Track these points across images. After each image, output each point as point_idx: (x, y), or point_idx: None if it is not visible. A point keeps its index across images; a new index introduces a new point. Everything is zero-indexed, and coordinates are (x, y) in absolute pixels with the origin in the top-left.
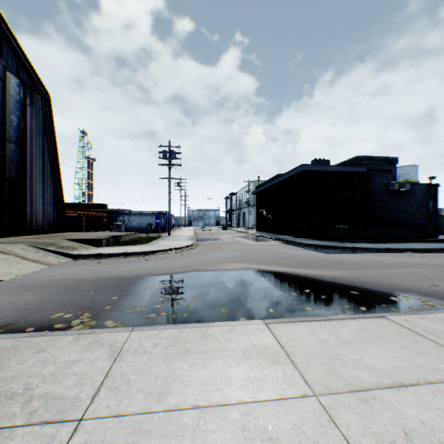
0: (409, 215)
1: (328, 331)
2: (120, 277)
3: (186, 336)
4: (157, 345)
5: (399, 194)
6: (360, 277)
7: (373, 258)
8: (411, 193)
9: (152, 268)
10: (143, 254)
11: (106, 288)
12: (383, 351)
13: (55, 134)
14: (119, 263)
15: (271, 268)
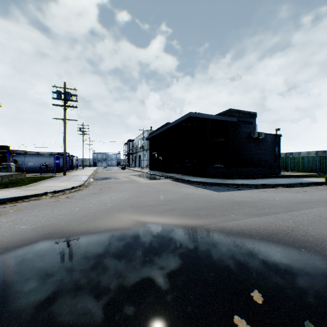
0: (264, 157)
1: None
2: None
3: None
4: None
5: (258, 141)
6: (288, 230)
7: (262, 195)
8: (264, 140)
9: None
10: None
11: None
12: None
13: None
14: None
15: (170, 221)
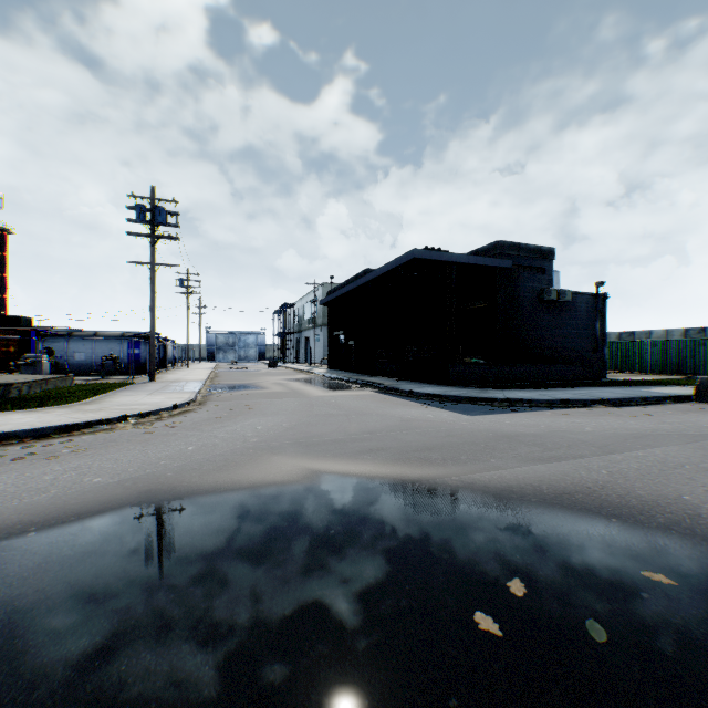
0: (570, 342)
1: None
2: None
3: None
4: None
5: (557, 308)
6: (594, 487)
7: (559, 422)
8: (572, 307)
9: None
10: (36, 435)
11: None
12: None
13: None
14: None
15: (372, 470)
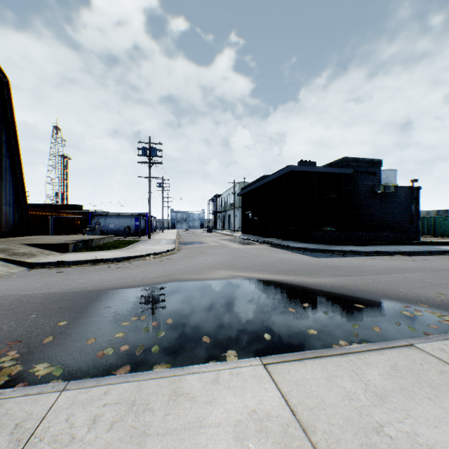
0: (393, 217)
1: (351, 376)
2: (80, 291)
3: (147, 396)
4: (97, 420)
5: (384, 196)
6: (359, 285)
7: (366, 262)
8: (394, 195)
9: (122, 279)
10: (116, 260)
11: (56, 309)
12: (439, 411)
13: (15, 125)
14: (84, 273)
15: (261, 276)
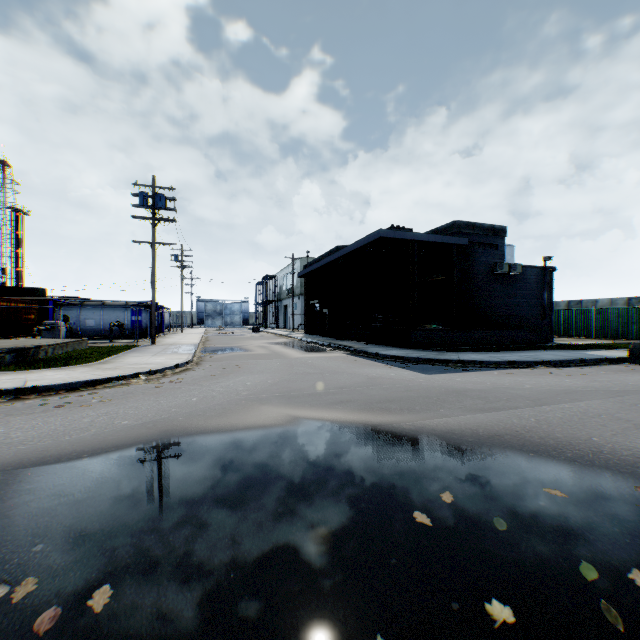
0: (521, 310)
1: None
2: None
3: None
4: None
5: (509, 280)
6: (521, 431)
7: (503, 380)
8: (522, 278)
9: (54, 435)
10: (68, 388)
11: None
12: None
13: None
14: None
15: (342, 417)
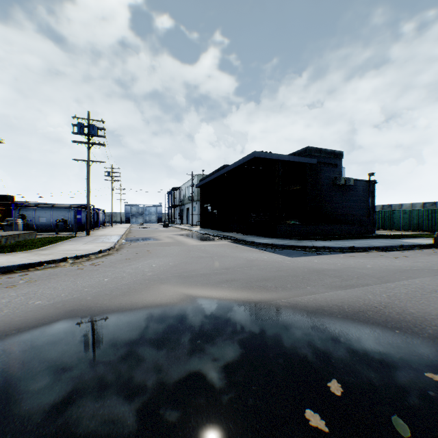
0: (353, 211)
1: None
2: None
3: None
4: None
5: (345, 189)
6: (379, 307)
7: (349, 262)
8: (354, 188)
9: None
10: (4, 271)
11: None
12: None
13: None
14: None
15: (227, 295)
